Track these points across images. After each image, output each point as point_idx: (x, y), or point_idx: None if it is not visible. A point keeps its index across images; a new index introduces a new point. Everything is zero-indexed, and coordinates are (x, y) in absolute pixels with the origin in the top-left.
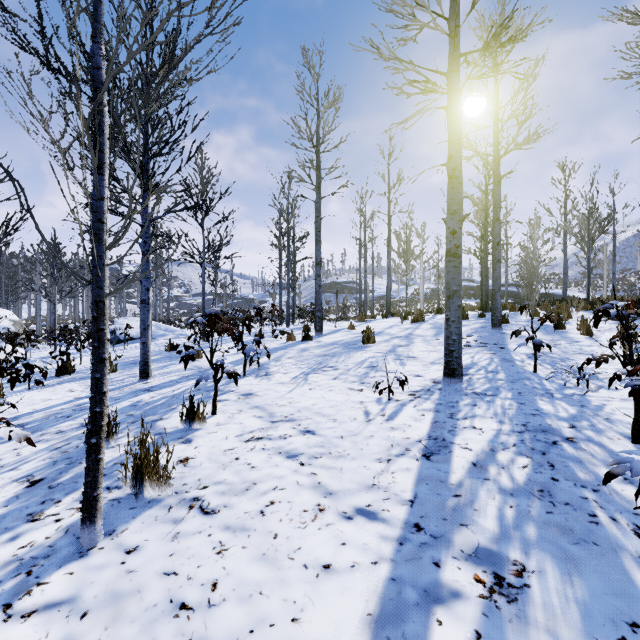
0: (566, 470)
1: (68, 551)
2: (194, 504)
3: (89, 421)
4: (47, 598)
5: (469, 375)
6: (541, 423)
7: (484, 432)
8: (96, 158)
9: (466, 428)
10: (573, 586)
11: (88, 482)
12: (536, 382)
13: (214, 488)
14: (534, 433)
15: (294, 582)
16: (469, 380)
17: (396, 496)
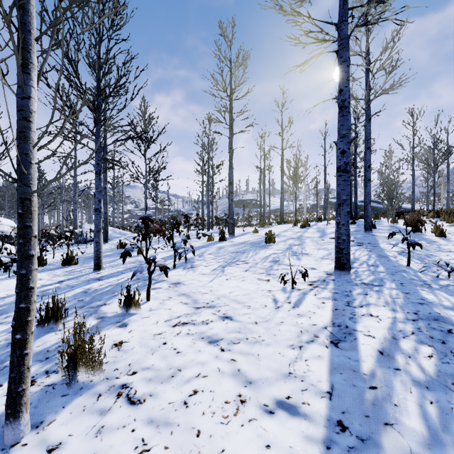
0: None
1: None
2: (122, 392)
3: (15, 316)
4: None
5: (354, 268)
6: (430, 312)
7: (381, 320)
8: (19, 55)
9: (364, 315)
10: None
11: (12, 377)
12: (412, 274)
13: (142, 374)
14: (427, 321)
15: None
16: (356, 272)
17: (313, 387)
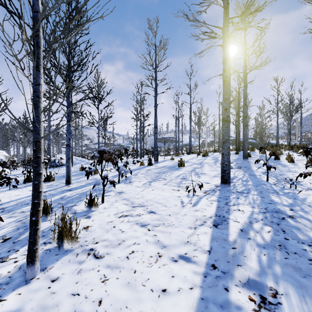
0: (292, 233)
1: (19, 280)
2: (90, 252)
3: (31, 207)
4: (4, 309)
5: (233, 182)
6: (274, 208)
7: (245, 212)
8: (35, 61)
9: (235, 210)
10: (307, 304)
11: (31, 241)
12: (268, 186)
13: (101, 243)
14: (271, 213)
15: (145, 300)
16: (234, 185)
17: (200, 248)
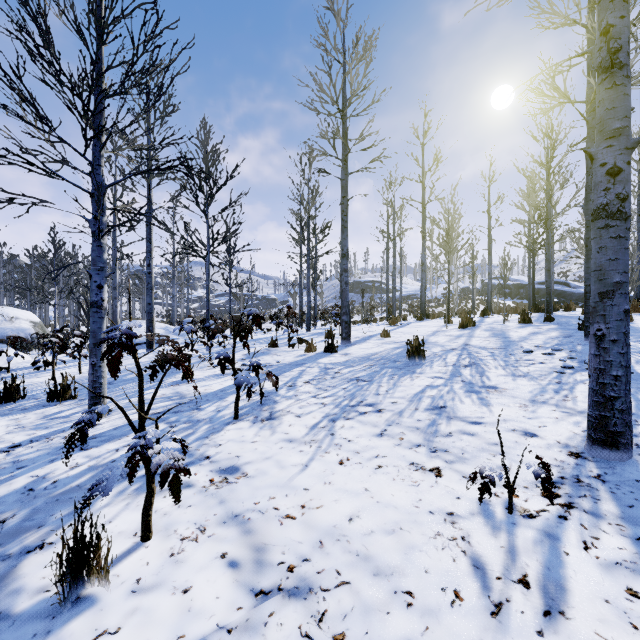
0: None
1: None
2: None
3: None
4: None
5: None
6: None
7: None
8: None
9: None
10: None
11: None
12: None
13: None
14: None
15: None
16: None
17: None
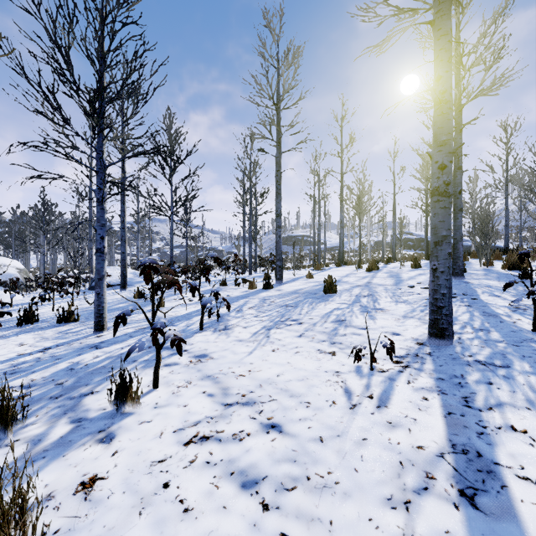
0: None
1: None
2: None
3: None
4: None
5: (456, 334)
6: None
7: (535, 440)
8: None
9: (502, 429)
10: None
11: None
12: None
13: None
14: None
15: None
16: (460, 341)
17: None
